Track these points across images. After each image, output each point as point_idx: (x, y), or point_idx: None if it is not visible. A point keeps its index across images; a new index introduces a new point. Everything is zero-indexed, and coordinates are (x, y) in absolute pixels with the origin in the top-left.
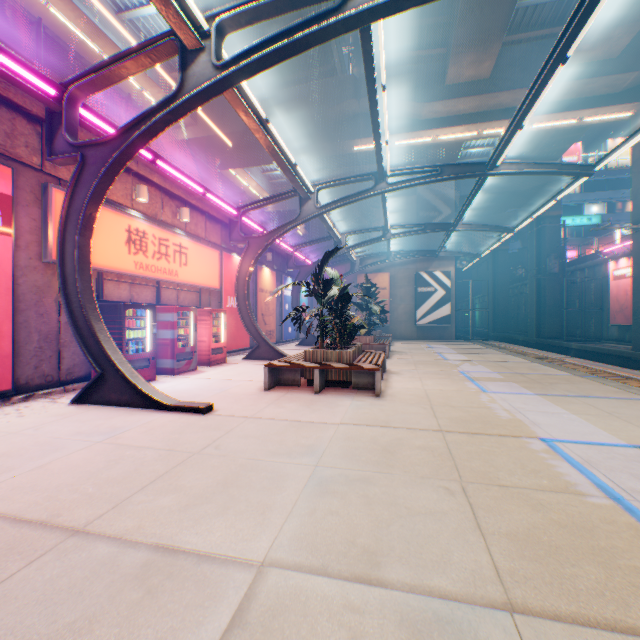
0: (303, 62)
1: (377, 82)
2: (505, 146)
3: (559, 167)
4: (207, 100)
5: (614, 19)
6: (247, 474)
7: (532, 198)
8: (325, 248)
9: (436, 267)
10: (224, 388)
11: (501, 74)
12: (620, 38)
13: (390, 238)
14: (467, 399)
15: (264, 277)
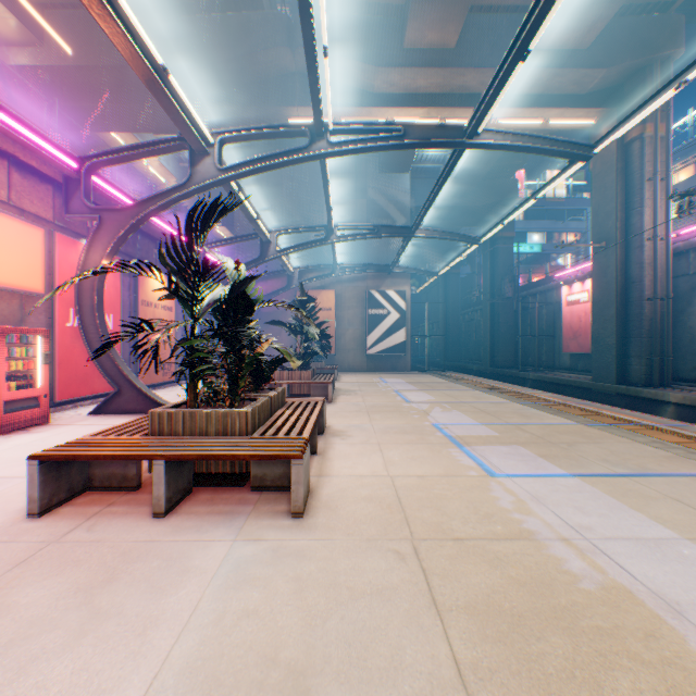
0: None
1: (318, 29)
2: (499, 90)
3: (554, 144)
4: None
5: None
6: None
7: (486, 217)
8: (256, 256)
9: (390, 286)
10: None
11: (468, 46)
12: (595, 23)
13: (336, 241)
14: (476, 505)
15: (153, 284)
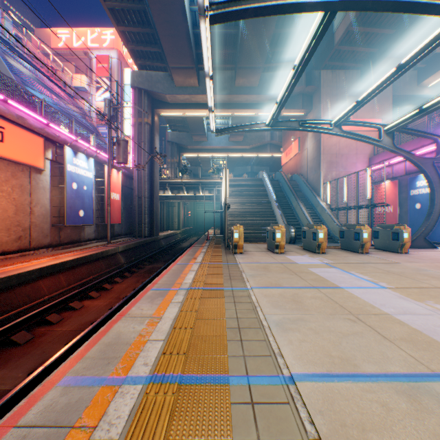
0: None
1: None
2: None
3: None
4: None
5: None
6: None
7: None
8: None
9: None
10: None
11: None
12: None
13: None
14: None
15: None
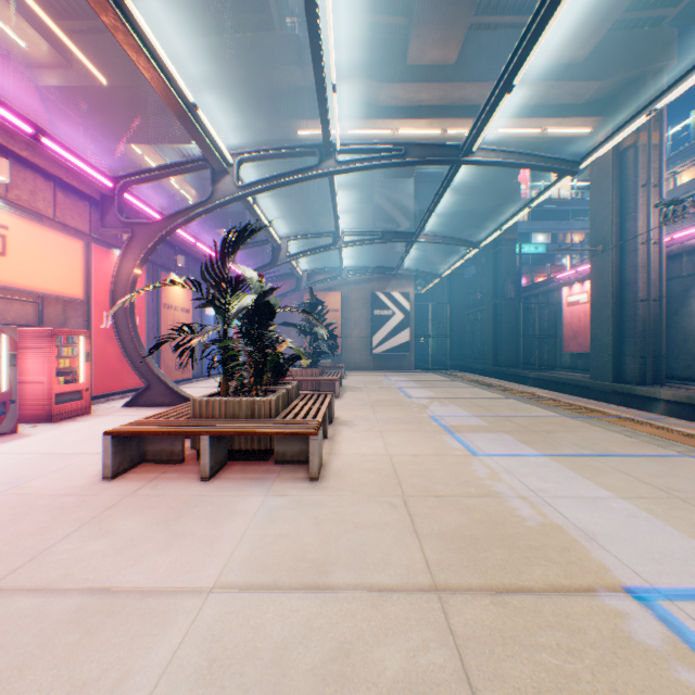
0: (228, 1)
1: (326, 48)
2: (488, 117)
3: (542, 160)
4: None
5: (586, 12)
6: None
7: (490, 219)
8: (265, 259)
9: (394, 287)
10: (22, 479)
11: (468, 62)
12: (588, 39)
13: (342, 246)
14: (457, 475)
15: (173, 288)
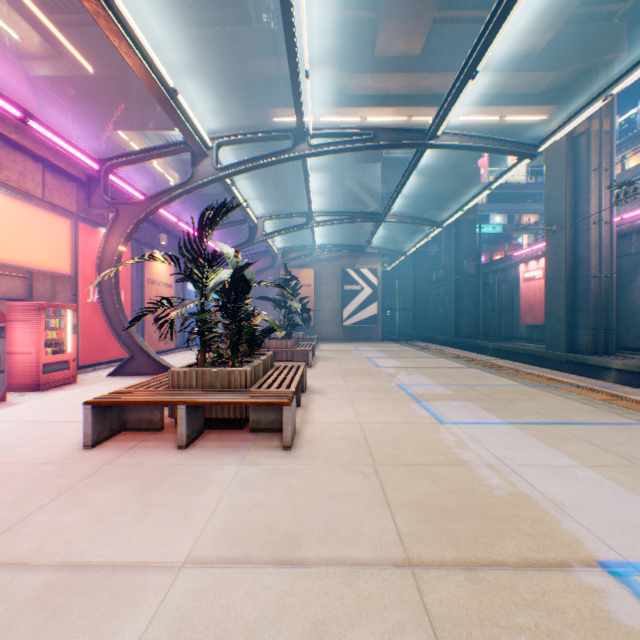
0: None
1: (300, 40)
2: (453, 102)
3: (503, 144)
4: None
5: (542, 6)
6: None
7: (451, 201)
8: (243, 238)
9: (363, 264)
10: (5, 447)
11: (432, 53)
12: (544, 32)
13: (315, 226)
14: (425, 443)
15: (156, 265)
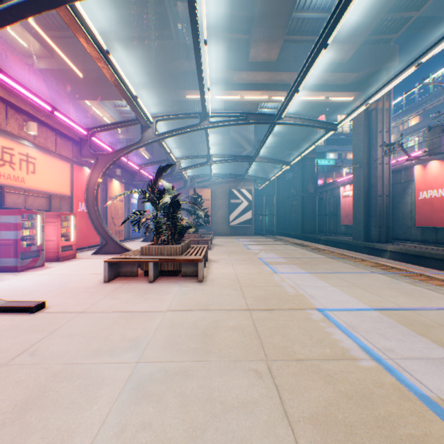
0: (146, 24)
1: (203, 50)
2: (288, 104)
3: (318, 123)
4: (38, 11)
5: (346, 38)
6: (57, 386)
7: (299, 145)
8: None
9: (243, 186)
10: (65, 283)
11: (283, 60)
12: (348, 51)
13: (212, 164)
14: (265, 279)
15: (114, 188)
